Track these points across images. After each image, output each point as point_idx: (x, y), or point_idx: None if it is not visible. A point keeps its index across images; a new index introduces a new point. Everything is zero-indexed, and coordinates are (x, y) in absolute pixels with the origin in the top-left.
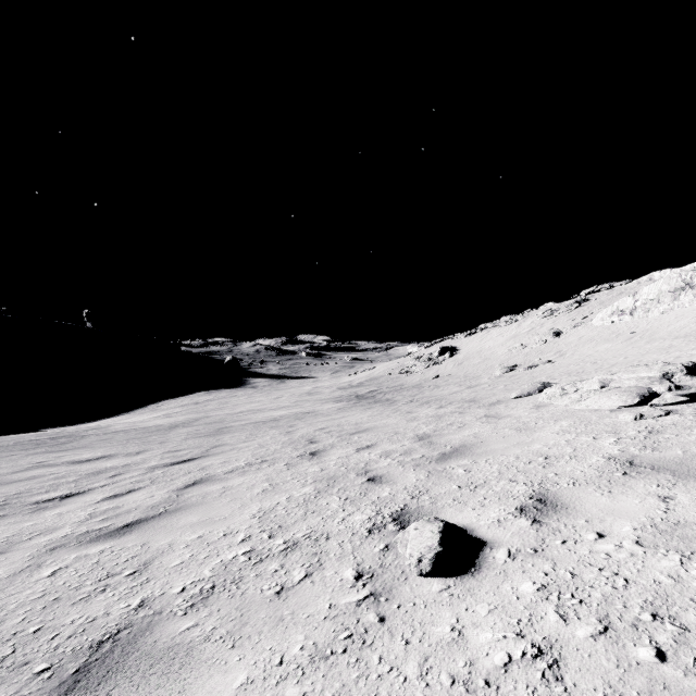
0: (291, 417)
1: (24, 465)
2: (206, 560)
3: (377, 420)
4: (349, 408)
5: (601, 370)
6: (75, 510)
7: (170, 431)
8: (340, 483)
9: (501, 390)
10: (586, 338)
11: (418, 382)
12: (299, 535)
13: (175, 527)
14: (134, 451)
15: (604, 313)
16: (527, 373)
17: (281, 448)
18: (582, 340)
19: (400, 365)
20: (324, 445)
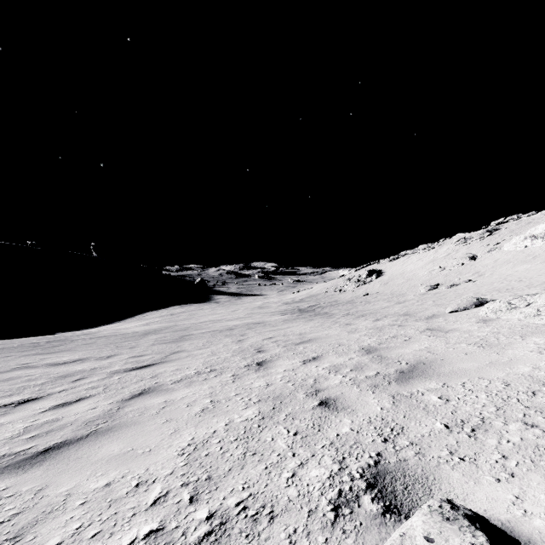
0: (244, 326)
1: (11, 366)
2: (91, 544)
3: (319, 331)
4: (293, 319)
5: (534, 286)
6: (17, 421)
7: (142, 337)
8: (288, 406)
9: (432, 305)
10: (502, 261)
11: (350, 298)
12: (231, 502)
13: (90, 462)
14: (106, 355)
15: (517, 239)
16: (451, 291)
17: (230, 357)
18: (498, 263)
19: (334, 285)
20: (271, 355)
